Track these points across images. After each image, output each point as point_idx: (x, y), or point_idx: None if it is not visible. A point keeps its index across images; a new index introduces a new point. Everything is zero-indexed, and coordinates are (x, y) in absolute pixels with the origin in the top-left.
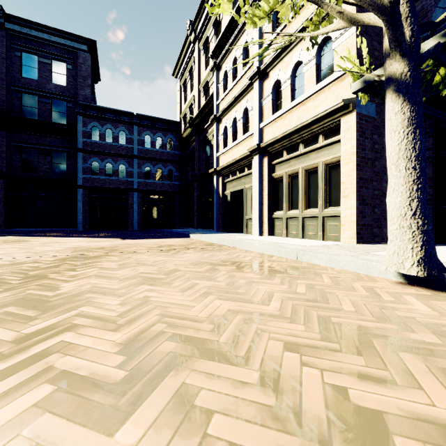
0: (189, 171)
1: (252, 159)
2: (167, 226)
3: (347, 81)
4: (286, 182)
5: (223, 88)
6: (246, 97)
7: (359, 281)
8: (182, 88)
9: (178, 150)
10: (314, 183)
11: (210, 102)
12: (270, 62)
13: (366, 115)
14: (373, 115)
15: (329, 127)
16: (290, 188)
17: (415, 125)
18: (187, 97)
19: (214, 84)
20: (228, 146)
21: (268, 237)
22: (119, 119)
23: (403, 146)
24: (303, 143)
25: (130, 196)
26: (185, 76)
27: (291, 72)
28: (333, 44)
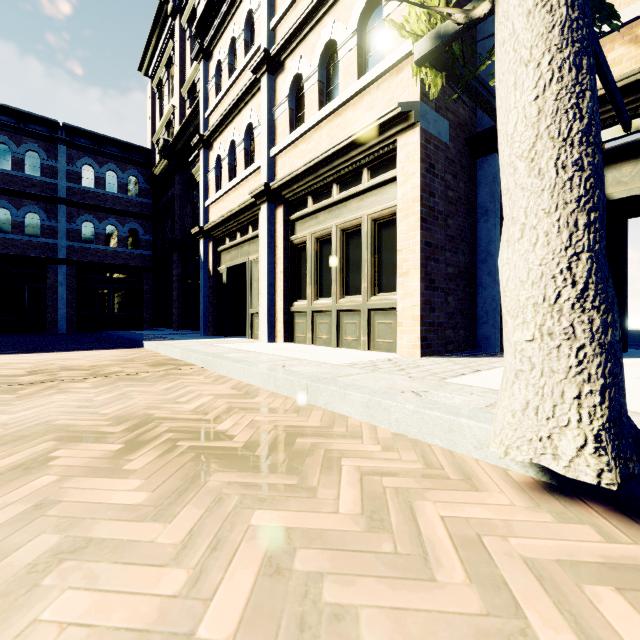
0: (167, 233)
1: (259, 210)
2: (127, 326)
3: (406, 74)
4: (311, 251)
5: (215, 91)
6: (250, 105)
7: (437, 492)
8: (156, 93)
9: (149, 198)
10: (356, 253)
11: (196, 116)
12: (285, 42)
13: (436, 137)
14: (446, 139)
15: (379, 155)
16: (318, 261)
17: (579, 44)
18: (164, 108)
19: (201, 83)
20: (223, 189)
21: (282, 345)
22: (25, 128)
23: (549, 102)
24: (338, 184)
25: (51, 271)
26: (160, 73)
27: (319, 59)
28: (384, 9)
